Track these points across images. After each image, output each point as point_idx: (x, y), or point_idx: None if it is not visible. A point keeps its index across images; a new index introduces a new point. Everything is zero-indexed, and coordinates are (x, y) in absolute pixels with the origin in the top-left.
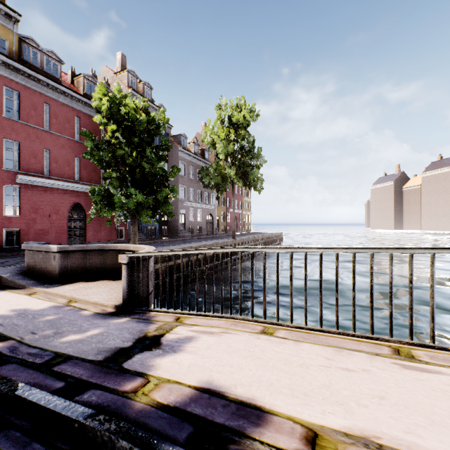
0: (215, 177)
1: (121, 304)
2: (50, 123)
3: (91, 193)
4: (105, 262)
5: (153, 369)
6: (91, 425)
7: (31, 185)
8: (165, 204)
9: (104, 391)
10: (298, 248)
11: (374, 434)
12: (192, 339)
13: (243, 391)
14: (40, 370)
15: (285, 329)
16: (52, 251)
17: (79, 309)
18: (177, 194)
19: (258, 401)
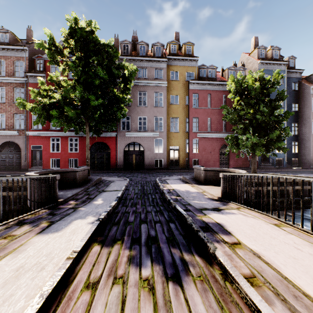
0: None
1: (220, 197)
2: (211, 103)
3: (226, 139)
4: None
5: (209, 214)
6: (184, 215)
7: (202, 137)
8: (277, 142)
9: (192, 213)
10: (305, 177)
11: (263, 255)
12: (233, 214)
13: (230, 229)
14: (183, 205)
15: (293, 228)
16: (201, 169)
17: (204, 195)
18: (308, 129)
19: (232, 232)
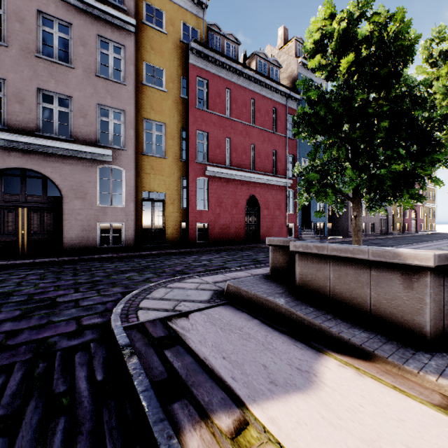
0: None
1: None
2: (231, 109)
3: (309, 168)
4: None
5: None
6: None
7: (216, 177)
8: (429, 179)
9: None
10: None
11: None
12: None
13: None
14: None
15: None
16: (406, 263)
17: None
18: None
19: None
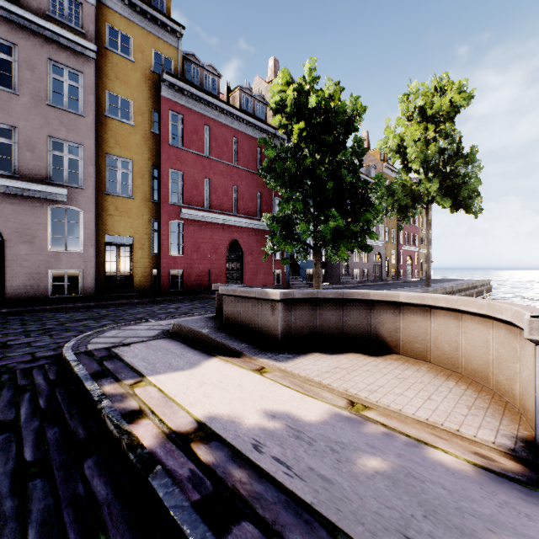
0: (403, 197)
1: (524, 448)
2: (210, 147)
3: (270, 220)
4: (345, 321)
5: None
6: None
7: (193, 220)
8: (367, 233)
9: None
10: None
11: None
12: None
13: None
14: None
15: None
16: (270, 298)
17: (405, 436)
18: None
19: None
